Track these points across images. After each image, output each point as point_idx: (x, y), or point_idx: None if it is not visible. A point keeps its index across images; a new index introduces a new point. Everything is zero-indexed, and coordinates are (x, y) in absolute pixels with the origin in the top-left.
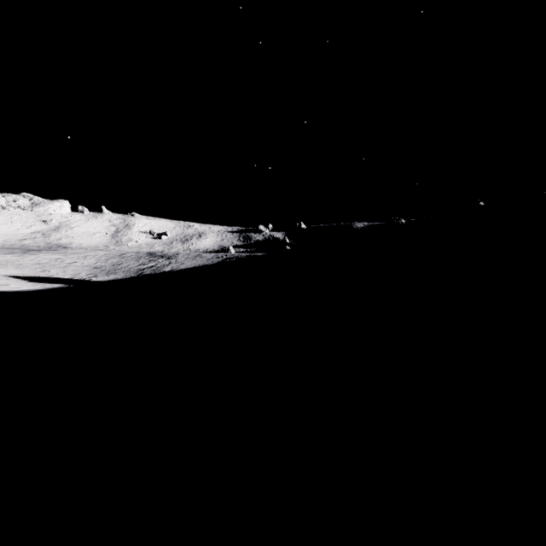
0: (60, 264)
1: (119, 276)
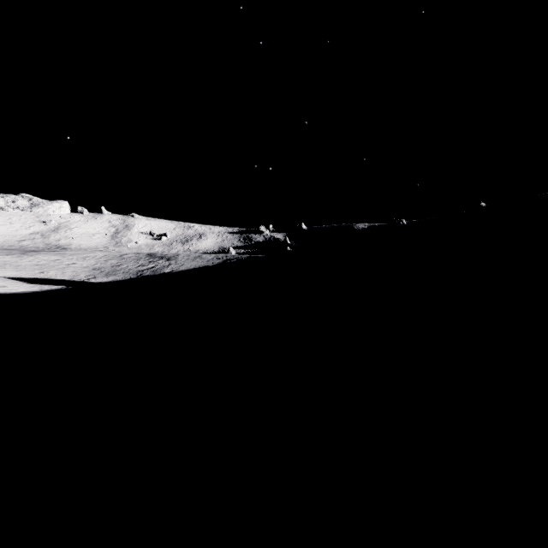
0: (58, 265)
1: (118, 278)
